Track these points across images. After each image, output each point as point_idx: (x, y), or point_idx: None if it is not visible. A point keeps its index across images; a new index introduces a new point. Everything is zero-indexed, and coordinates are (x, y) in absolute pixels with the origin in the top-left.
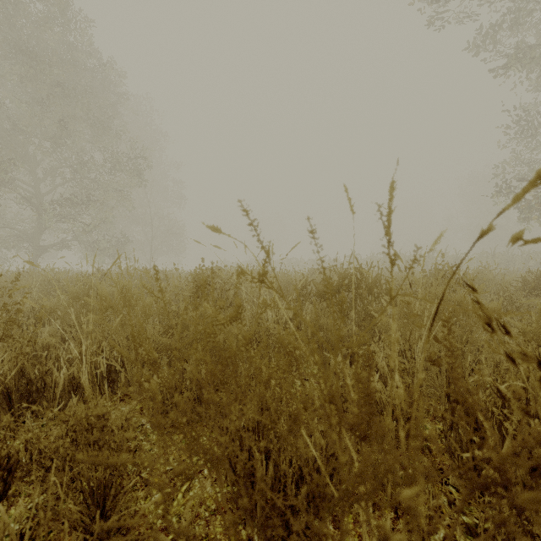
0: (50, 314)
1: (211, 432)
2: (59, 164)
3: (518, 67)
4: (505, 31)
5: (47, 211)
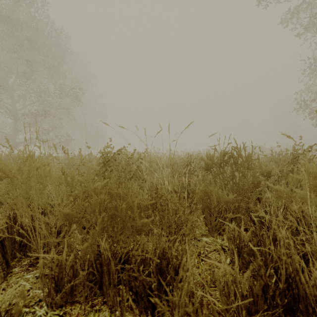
0: None
1: (111, 313)
2: (28, 91)
3: (314, 28)
4: (304, 8)
5: (19, 120)
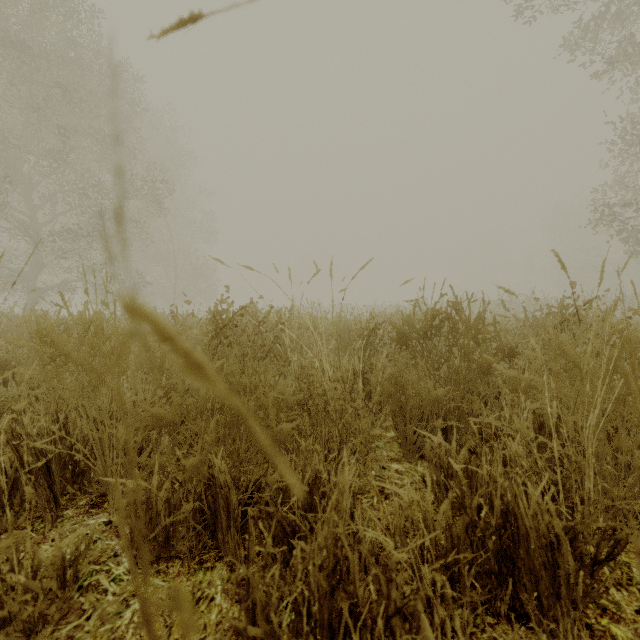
0: (2, 368)
1: (232, 572)
2: (60, 187)
3: (627, 64)
4: (609, 23)
5: (44, 244)
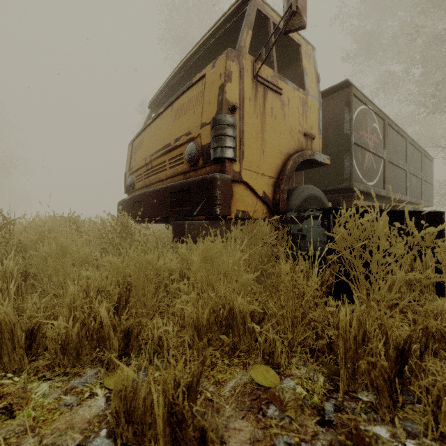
0: None
1: None
2: None
3: None
4: None
5: None
